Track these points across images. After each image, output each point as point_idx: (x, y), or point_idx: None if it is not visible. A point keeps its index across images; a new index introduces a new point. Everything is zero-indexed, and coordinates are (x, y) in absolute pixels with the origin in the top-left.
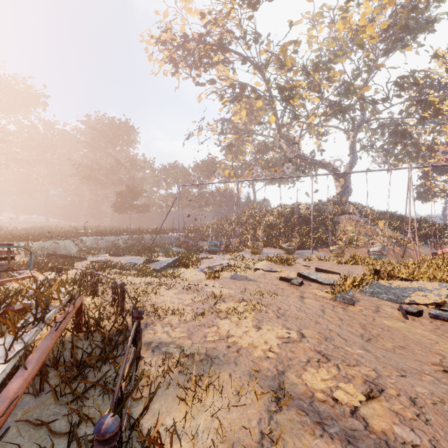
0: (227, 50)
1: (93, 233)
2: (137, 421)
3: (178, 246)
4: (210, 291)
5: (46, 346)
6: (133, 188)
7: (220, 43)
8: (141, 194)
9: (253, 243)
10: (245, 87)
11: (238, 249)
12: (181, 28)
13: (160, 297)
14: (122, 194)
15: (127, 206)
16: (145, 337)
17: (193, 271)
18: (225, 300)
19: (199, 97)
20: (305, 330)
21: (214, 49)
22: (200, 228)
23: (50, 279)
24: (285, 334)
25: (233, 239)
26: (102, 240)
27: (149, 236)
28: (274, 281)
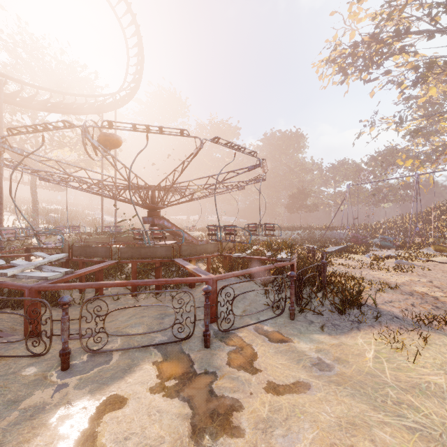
0: (404, 37)
1: (275, 228)
2: (328, 279)
3: (347, 240)
4: (370, 262)
5: (295, 255)
6: (302, 190)
7: (395, 35)
8: (310, 195)
9: (436, 239)
10: (433, 63)
11: (416, 246)
12: (350, 36)
13: (333, 260)
14: (294, 196)
15: (298, 207)
16: (327, 269)
17: (360, 256)
18: (380, 267)
19: (371, 92)
20: (436, 282)
21: (387, 44)
22: (373, 225)
23: (283, 240)
24: (416, 279)
25: (417, 237)
26: (282, 233)
27: (319, 232)
28: (443, 269)
